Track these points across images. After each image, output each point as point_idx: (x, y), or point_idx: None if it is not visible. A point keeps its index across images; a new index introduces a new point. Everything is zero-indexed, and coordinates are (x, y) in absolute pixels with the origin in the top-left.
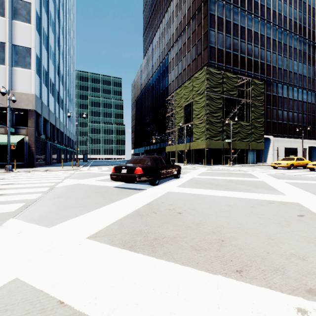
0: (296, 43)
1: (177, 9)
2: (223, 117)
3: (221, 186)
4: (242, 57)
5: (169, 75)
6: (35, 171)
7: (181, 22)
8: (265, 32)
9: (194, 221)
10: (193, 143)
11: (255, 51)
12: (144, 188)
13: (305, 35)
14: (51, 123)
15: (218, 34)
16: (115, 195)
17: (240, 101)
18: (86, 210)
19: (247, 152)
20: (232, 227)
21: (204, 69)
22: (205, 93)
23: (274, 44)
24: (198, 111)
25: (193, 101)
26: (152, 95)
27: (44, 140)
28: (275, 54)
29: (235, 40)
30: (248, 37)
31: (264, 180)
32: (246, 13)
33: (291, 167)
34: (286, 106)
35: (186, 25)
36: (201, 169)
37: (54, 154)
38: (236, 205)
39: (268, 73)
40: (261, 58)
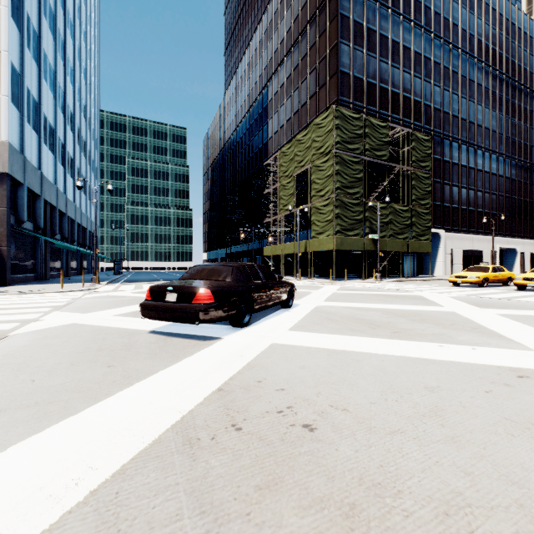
0: (480, 75)
1: (284, 7)
2: (365, 196)
3: (383, 327)
4: (394, 94)
5: (269, 122)
6: (1, 294)
7: (291, 29)
8: (433, 53)
9: (363, 473)
10: (312, 242)
11: (415, 84)
12: (218, 334)
13: (495, 63)
14: (46, 202)
15: (356, 52)
16: (143, 359)
17: (392, 169)
18: (31, 421)
19: (403, 257)
20: (499, 507)
21: (332, 110)
22: (334, 152)
23: (447, 74)
24: (321, 185)
25: (313, 167)
26: (239, 157)
27: (31, 234)
28: (447, 91)
29: (384, 64)
30: (405, 61)
31: (457, 312)
32: (401, 19)
33: (484, 283)
34: (465, 180)
35: (299, 34)
36: (328, 287)
37: (55, 260)
38: (445, 386)
39: (436, 123)
40: (426, 96)
